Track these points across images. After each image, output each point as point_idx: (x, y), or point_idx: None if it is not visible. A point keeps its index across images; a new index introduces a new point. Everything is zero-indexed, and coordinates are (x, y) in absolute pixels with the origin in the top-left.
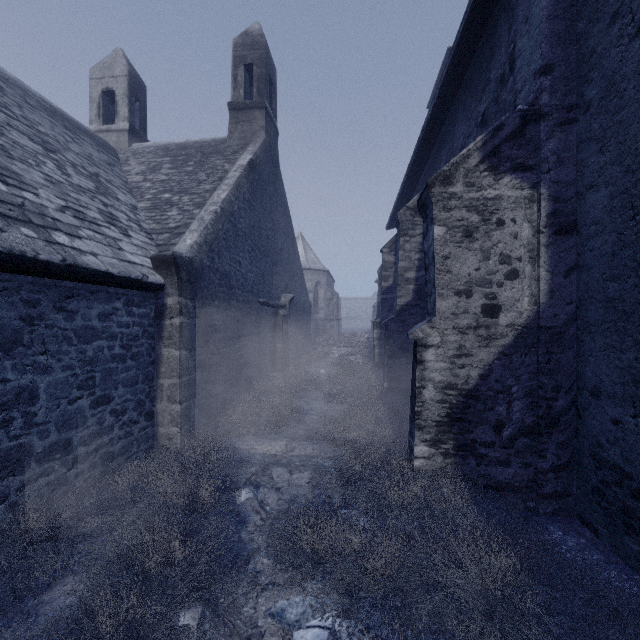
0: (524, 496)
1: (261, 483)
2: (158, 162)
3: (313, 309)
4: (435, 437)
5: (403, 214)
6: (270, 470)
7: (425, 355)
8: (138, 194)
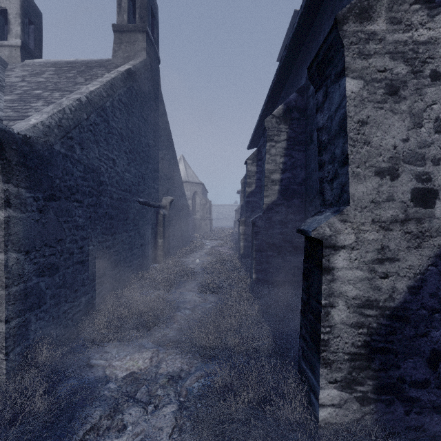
0: None
1: None
2: (42, 70)
3: (192, 212)
4: (348, 376)
5: (269, 121)
6: (121, 411)
7: (334, 260)
8: (8, 90)
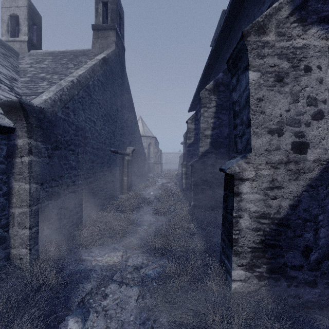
0: (328, 313)
1: (93, 305)
2: (43, 58)
3: (147, 158)
4: (250, 262)
5: (203, 93)
6: (104, 286)
7: (241, 188)
8: (22, 74)
